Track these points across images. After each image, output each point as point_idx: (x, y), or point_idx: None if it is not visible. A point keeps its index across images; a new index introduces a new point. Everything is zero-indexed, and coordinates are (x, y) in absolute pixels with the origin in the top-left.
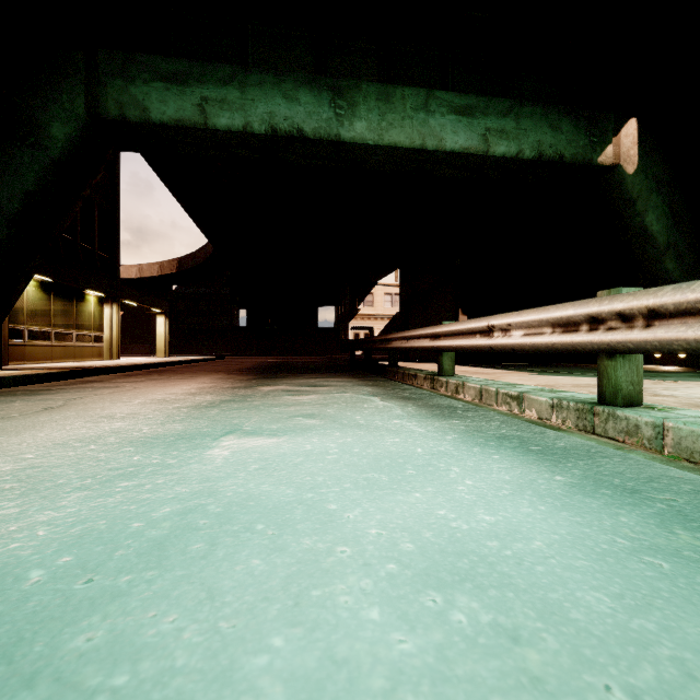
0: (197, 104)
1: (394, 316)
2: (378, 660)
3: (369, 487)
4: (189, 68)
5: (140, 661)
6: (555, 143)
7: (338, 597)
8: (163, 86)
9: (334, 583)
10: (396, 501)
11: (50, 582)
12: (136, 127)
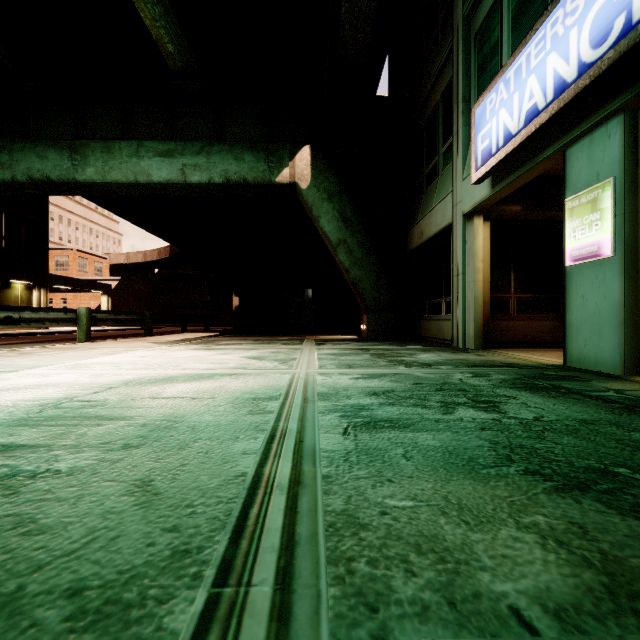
0: None
1: None
2: None
3: None
4: None
5: None
6: (239, 171)
7: None
8: None
9: None
10: None
11: None
12: None
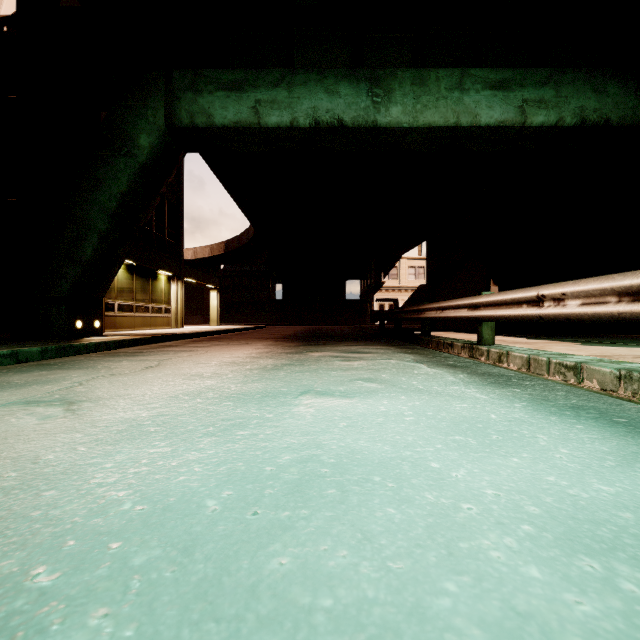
0: (252, 107)
1: (417, 288)
2: (563, 618)
3: (461, 449)
4: (245, 76)
5: (335, 587)
6: (599, 107)
7: (488, 552)
8: (224, 95)
9: (476, 538)
10: (496, 464)
11: (226, 511)
12: (202, 132)
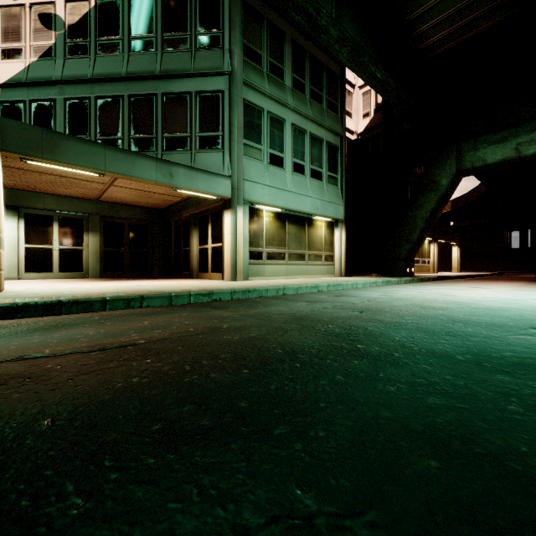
0: (513, 148)
1: None
2: None
3: None
4: (509, 132)
5: None
6: None
7: None
8: (494, 147)
9: None
10: None
11: None
12: (477, 168)
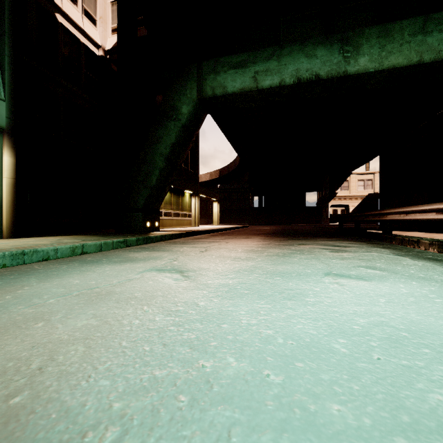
0: (252, 76)
1: (366, 196)
2: None
3: None
4: (248, 57)
5: None
6: None
7: None
8: (234, 72)
9: None
10: None
11: (353, 353)
12: (219, 98)
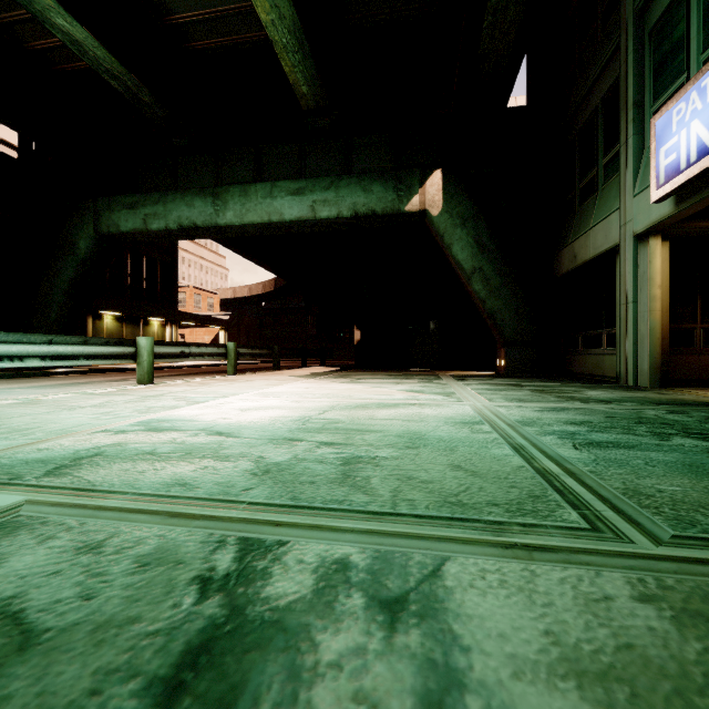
0: (142, 219)
1: None
2: None
3: None
4: (139, 199)
5: None
6: (367, 202)
7: None
8: (127, 212)
9: None
10: None
11: None
12: (118, 235)
